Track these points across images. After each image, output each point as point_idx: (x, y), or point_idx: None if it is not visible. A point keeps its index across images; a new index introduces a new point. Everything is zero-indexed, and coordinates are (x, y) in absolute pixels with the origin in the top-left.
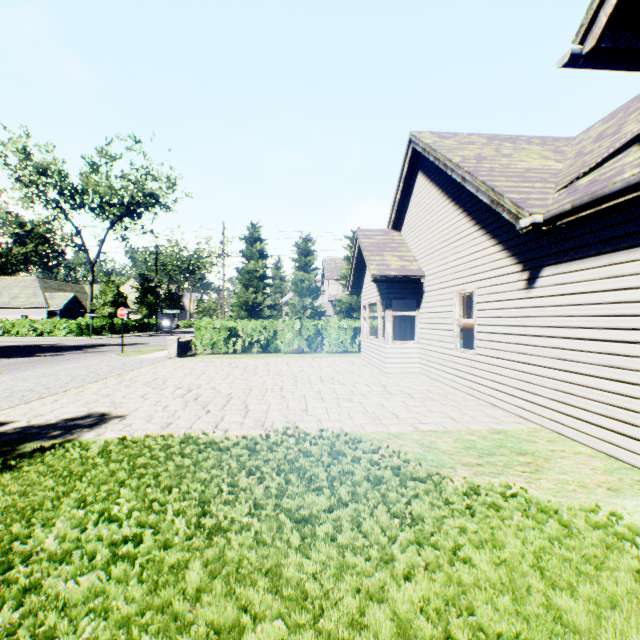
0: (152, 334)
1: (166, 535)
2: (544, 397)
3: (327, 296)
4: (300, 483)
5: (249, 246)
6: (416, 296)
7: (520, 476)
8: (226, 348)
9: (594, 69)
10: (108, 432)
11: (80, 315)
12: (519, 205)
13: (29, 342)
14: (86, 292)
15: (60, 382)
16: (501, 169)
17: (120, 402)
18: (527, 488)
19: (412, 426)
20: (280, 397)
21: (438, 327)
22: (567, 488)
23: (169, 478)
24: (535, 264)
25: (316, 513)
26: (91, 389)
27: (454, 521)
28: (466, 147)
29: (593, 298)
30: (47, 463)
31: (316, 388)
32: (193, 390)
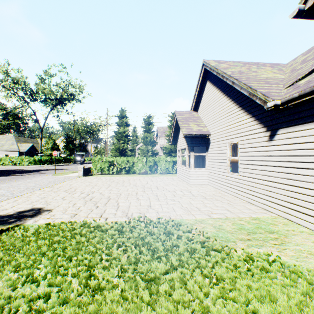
0: (71, 164)
1: (65, 293)
2: (279, 199)
3: (159, 145)
4: (148, 253)
5: (120, 120)
6: (206, 145)
7: (273, 247)
8: (108, 171)
9: (310, 19)
10: (41, 220)
11: (35, 154)
12: (266, 95)
13: (8, 168)
14: (38, 143)
15: (20, 190)
16: (253, 78)
17: (50, 201)
18: (279, 255)
19: (208, 215)
20: (136, 198)
21: (218, 161)
22: (302, 255)
23: (71, 250)
24: (274, 127)
25: (158, 275)
26: (36, 194)
27: (243, 281)
28: (233, 67)
29: (310, 146)
30: (2, 240)
31: (155, 193)
32: (90, 194)
